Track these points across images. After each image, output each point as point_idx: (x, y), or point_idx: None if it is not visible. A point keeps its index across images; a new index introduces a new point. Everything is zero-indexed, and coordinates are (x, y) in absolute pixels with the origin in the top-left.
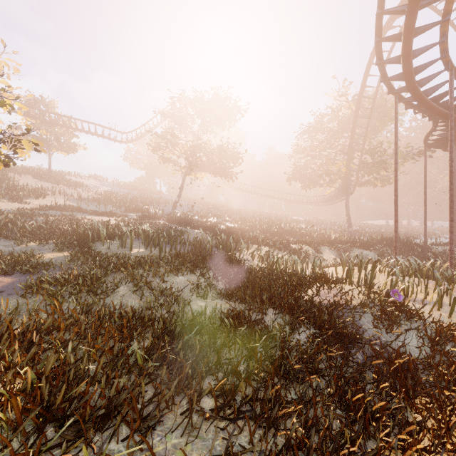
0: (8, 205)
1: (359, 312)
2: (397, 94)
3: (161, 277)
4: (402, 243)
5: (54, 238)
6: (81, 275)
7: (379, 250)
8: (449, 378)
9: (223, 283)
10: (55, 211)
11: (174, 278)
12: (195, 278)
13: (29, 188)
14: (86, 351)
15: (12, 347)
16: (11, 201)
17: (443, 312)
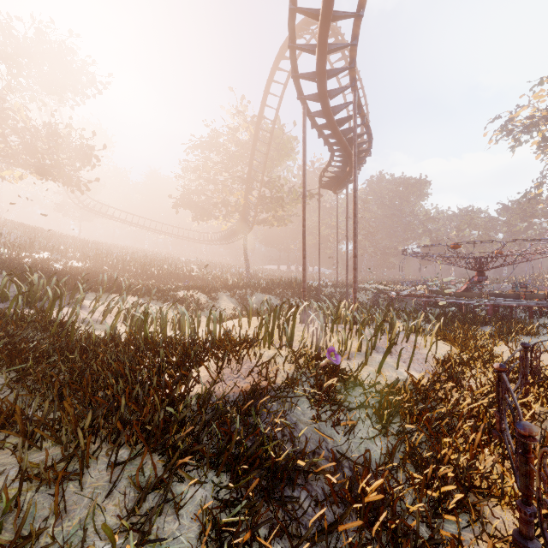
0: None
1: (289, 397)
2: (306, 104)
3: None
4: (300, 285)
5: None
6: None
7: (280, 294)
8: (434, 495)
9: None
10: None
11: None
12: None
13: None
14: None
15: None
16: None
17: (371, 366)
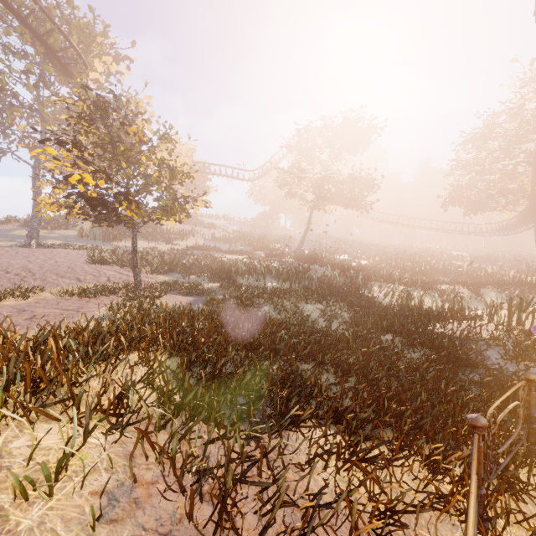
0: (164, 247)
1: (489, 345)
2: None
3: (293, 304)
4: None
5: (206, 272)
6: (237, 296)
7: None
8: None
9: (349, 315)
10: (197, 251)
11: (304, 305)
12: (322, 308)
13: (175, 231)
14: (258, 328)
15: (226, 319)
16: (165, 244)
17: None
